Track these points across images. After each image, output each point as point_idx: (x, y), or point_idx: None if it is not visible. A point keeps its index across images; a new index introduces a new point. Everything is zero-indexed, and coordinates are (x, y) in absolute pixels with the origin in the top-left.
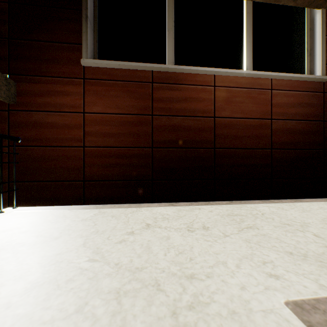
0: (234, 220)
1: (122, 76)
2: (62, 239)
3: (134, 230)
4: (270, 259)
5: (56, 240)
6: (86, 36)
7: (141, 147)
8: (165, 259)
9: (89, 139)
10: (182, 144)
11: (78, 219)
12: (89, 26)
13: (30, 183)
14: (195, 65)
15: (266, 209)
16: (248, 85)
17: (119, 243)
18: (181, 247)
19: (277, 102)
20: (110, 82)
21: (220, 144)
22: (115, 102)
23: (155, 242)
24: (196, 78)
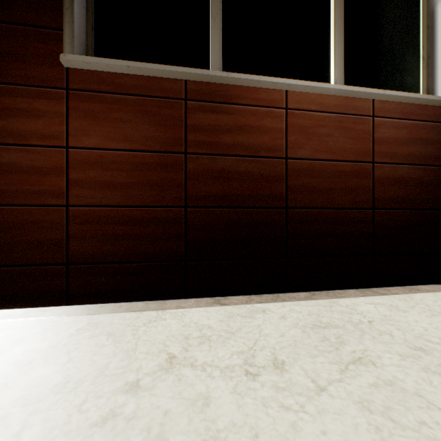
0: (327, 341)
1: (135, 87)
2: None
3: (141, 377)
4: None
5: None
6: (71, 16)
7: (167, 206)
8: None
9: (76, 192)
10: (234, 202)
11: (42, 345)
12: (77, 1)
13: None
14: (255, 74)
15: (373, 310)
16: (338, 108)
17: (99, 425)
18: (233, 436)
19: (381, 137)
20: (113, 96)
21: (295, 201)
22: (122, 130)
23: (178, 420)
24: (257, 94)
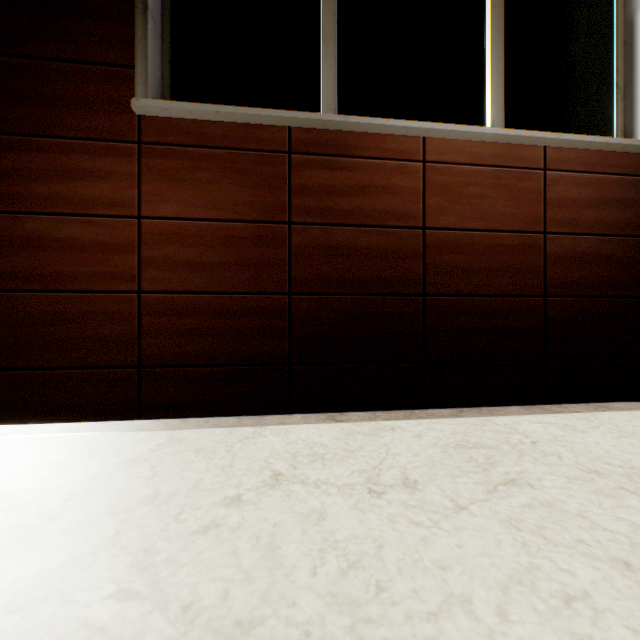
0: (474, 462)
1: (225, 138)
2: (64, 522)
3: (243, 492)
4: (581, 587)
5: (50, 526)
6: (144, 49)
7: (265, 293)
8: (313, 588)
9: (150, 275)
10: (354, 287)
11: (119, 459)
12: (152, 29)
13: (19, 373)
14: (382, 116)
15: (540, 430)
16: (495, 159)
17: (202, 533)
18: (354, 546)
19: (556, 198)
20: (197, 151)
21: (436, 286)
22: (208, 194)
23: (291, 531)
24: (385, 144)
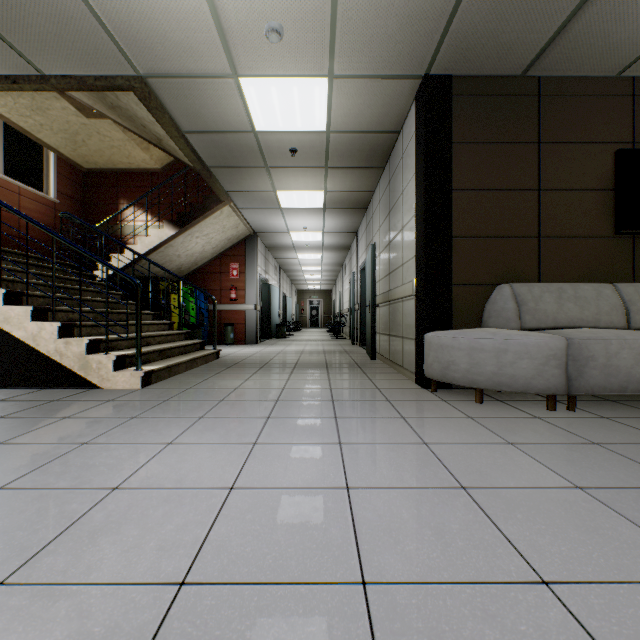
0: None
1: None
2: None
3: None
4: None
5: None
6: None
7: None
8: None
9: None
10: None
11: None
12: None
13: None
14: None
15: None
16: (2, 184)
17: None
18: None
19: (25, 206)
20: None
21: None
22: None
23: None
24: None
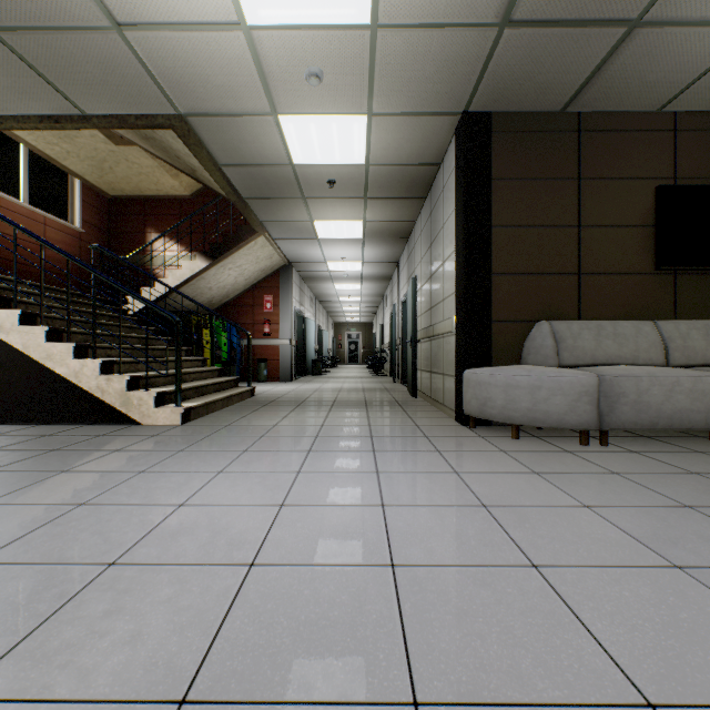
0: None
1: None
2: None
3: None
4: None
5: None
6: None
7: None
8: None
9: None
10: None
11: None
12: None
13: None
14: None
15: None
16: (28, 215)
17: None
18: None
19: (50, 236)
20: None
21: (5, 256)
22: None
23: None
24: None
